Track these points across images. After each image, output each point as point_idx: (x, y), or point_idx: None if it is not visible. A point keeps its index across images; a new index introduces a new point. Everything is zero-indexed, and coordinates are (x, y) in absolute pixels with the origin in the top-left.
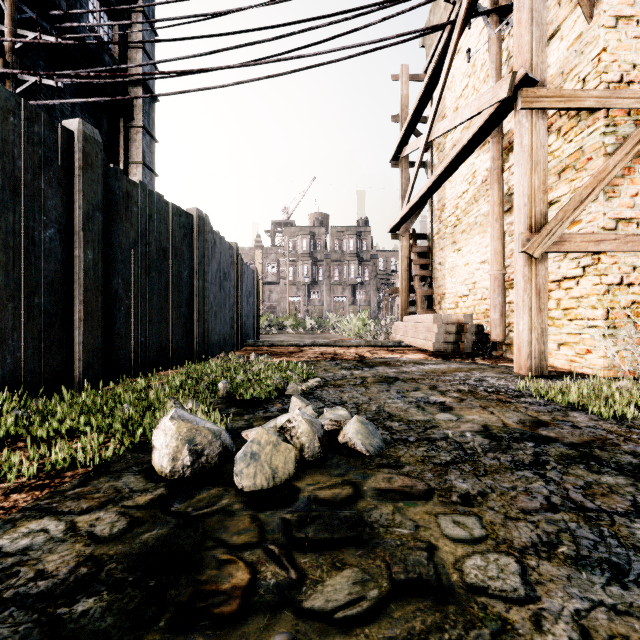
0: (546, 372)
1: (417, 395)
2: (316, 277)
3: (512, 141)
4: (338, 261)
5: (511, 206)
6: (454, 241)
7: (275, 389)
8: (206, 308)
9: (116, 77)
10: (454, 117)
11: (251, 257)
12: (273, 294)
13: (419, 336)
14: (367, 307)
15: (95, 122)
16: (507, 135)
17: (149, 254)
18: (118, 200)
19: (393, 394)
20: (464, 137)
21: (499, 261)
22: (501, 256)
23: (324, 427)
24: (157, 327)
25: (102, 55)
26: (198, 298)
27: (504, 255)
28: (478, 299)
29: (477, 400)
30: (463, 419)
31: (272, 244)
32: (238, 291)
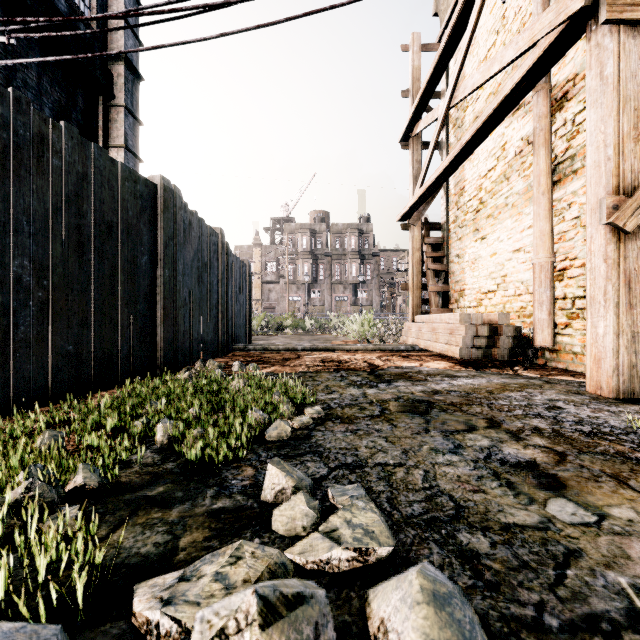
0: (639, 394)
1: (478, 442)
2: (316, 276)
3: (560, 97)
4: (339, 259)
5: (559, 178)
6: (476, 228)
7: (250, 429)
8: (175, 305)
9: (94, 50)
10: (489, 65)
11: (250, 255)
12: (272, 293)
13: (439, 339)
14: (369, 307)
15: (68, 98)
16: (553, 91)
17: (82, 228)
18: (23, 143)
19: (438, 440)
20: (506, 85)
21: (547, 246)
22: (549, 239)
23: (330, 565)
24: (96, 330)
25: (76, 23)
26: (163, 292)
27: (553, 238)
28: (510, 295)
29: (587, 456)
30: (611, 522)
31: (271, 241)
32: (224, 286)
